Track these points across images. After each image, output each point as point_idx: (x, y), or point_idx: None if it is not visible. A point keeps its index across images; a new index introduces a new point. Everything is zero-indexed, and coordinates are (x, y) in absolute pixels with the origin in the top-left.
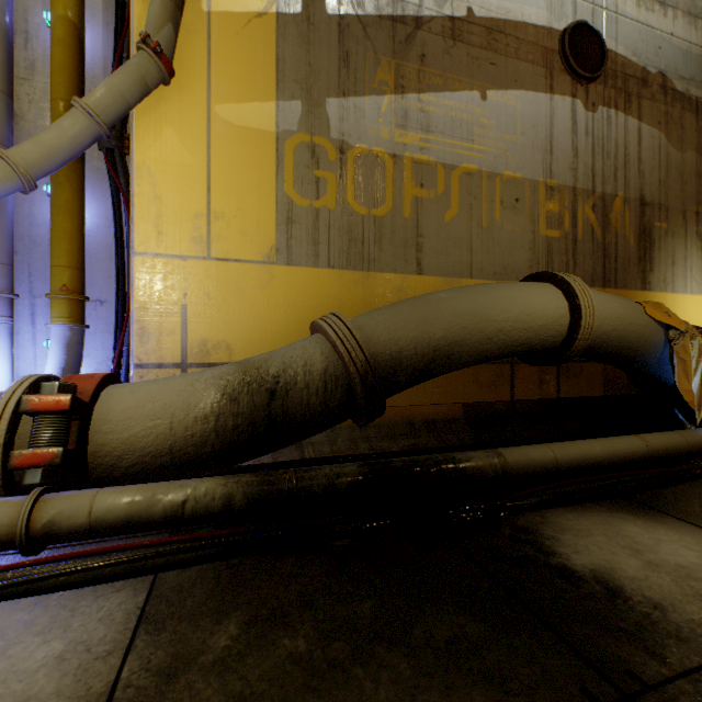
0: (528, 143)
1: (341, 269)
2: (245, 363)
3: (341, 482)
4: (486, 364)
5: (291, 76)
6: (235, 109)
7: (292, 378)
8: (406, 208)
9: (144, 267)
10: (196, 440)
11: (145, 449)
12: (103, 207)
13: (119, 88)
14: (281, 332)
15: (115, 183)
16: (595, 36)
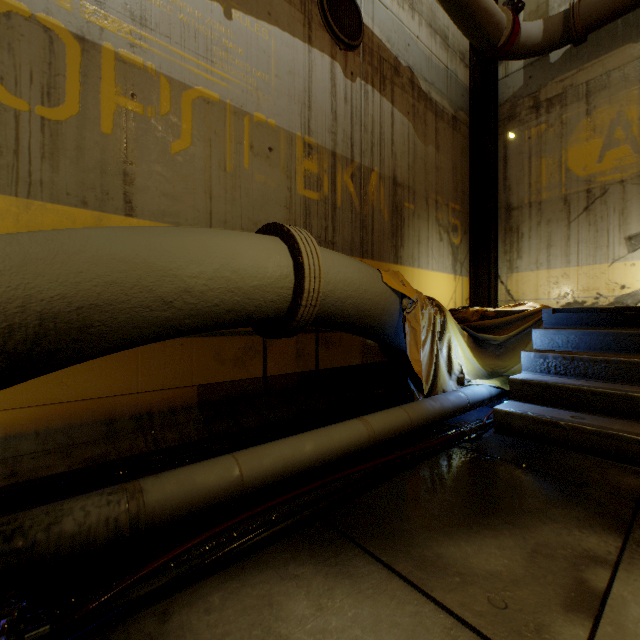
0: (284, 89)
1: None
2: None
3: None
4: (232, 336)
5: None
6: None
7: None
8: (105, 120)
9: None
10: None
11: None
12: None
13: None
14: None
15: None
16: (353, 5)
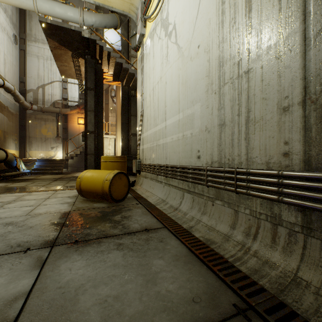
0: None
1: None
2: None
3: None
4: None
5: None
6: None
7: None
8: None
9: None
10: None
11: None
12: None
13: None
14: None
15: None
16: None
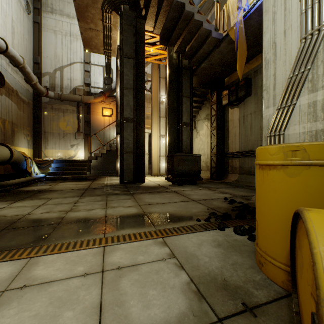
0: None
1: None
2: None
3: None
4: None
5: None
6: None
7: None
8: None
9: None
10: None
11: None
12: None
13: None
14: None
15: None
16: (3, 76)
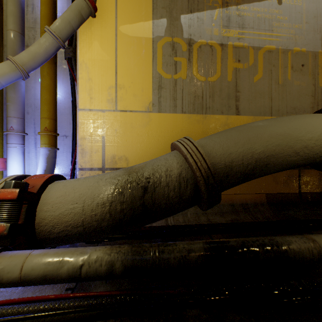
0: (310, 28)
1: (189, 113)
2: (129, 169)
3: (191, 257)
4: None
5: (160, 5)
6: (130, 27)
7: (158, 179)
8: (229, 75)
9: (83, 116)
10: (98, 217)
11: (67, 222)
12: (67, 88)
13: (67, 18)
14: (155, 151)
15: (72, 75)
16: None
